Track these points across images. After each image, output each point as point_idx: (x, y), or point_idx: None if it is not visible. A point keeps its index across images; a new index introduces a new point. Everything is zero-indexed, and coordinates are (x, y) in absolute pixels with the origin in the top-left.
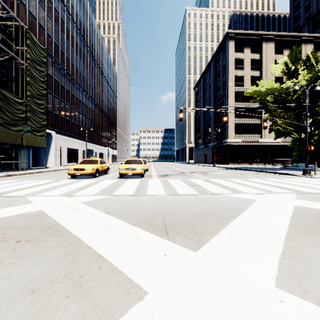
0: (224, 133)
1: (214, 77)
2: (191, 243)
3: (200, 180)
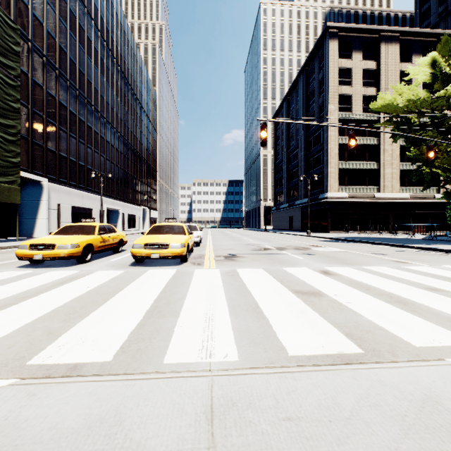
0: (320, 184)
1: (305, 99)
2: None
3: (310, 271)
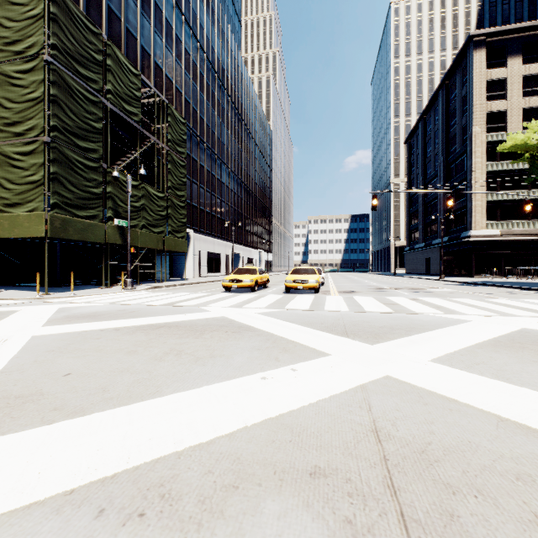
0: (464, 220)
1: (445, 120)
2: (369, 342)
3: (403, 298)
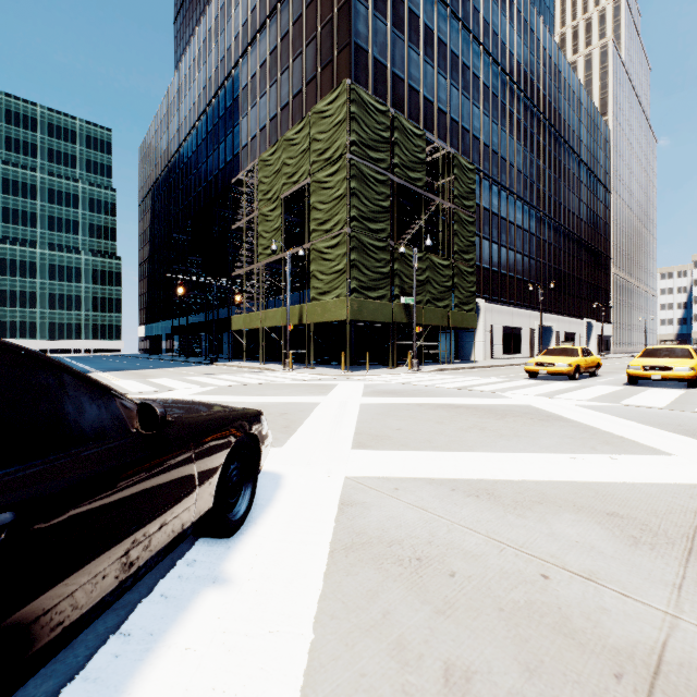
0: None
1: None
2: None
3: None
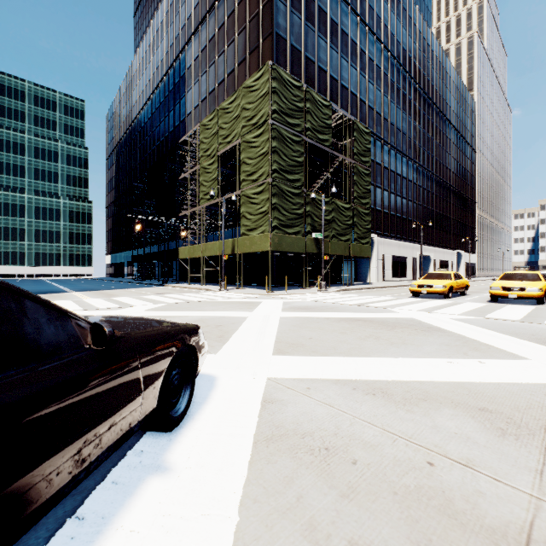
0: None
1: None
2: None
3: None
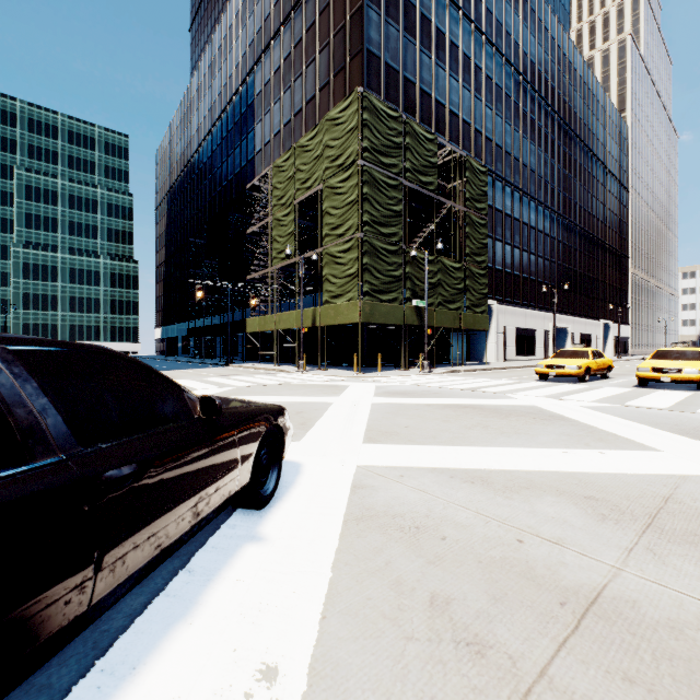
0: None
1: None
2: None
3: None
